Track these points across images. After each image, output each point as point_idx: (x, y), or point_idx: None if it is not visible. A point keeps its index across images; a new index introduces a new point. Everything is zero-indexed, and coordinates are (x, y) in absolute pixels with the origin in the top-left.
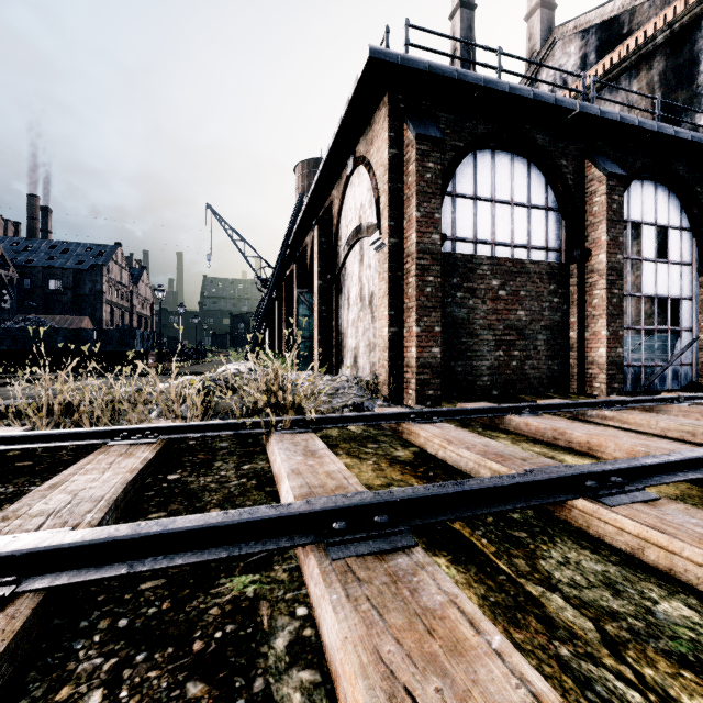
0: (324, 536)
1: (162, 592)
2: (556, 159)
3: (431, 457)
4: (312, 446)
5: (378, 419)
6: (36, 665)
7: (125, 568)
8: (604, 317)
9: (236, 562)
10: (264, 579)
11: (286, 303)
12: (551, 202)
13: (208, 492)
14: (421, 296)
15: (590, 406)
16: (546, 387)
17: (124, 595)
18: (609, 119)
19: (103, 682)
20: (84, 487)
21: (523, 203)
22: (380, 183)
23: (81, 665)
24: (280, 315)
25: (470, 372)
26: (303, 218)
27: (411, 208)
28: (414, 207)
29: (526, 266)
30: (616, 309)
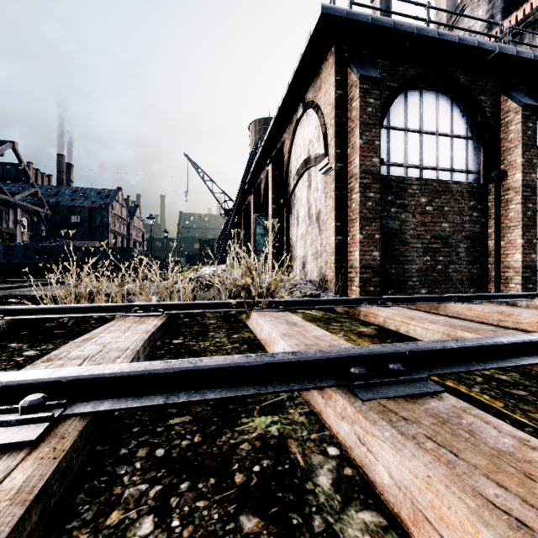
0: (344, 380)
1: (190, 427)
2: (476, 95)
3: (392, 332)
4: (291, 319)
5: (338, 303)
6: (84, 487)
7: (162, 399)
8: (520, 228)
9: (252, 406)
10: (283, 420)
11: (244, 227)
12: (471, 132)
13: (209, 352)
14: (363, 209)
15: (520, 298)
16: (467, 287)
17: (156, 428)
18: (524, 57)
19: (152, 509)
20: (110, 341)
21: (446, 134)
22: (327, 120)
23: (127, 490)
24: (239, 238)
25: (402, 274)
26: (259, 158)
27: (354, 137)
28: (358, 135)
29: (450, 186)
30: (531, 220)
